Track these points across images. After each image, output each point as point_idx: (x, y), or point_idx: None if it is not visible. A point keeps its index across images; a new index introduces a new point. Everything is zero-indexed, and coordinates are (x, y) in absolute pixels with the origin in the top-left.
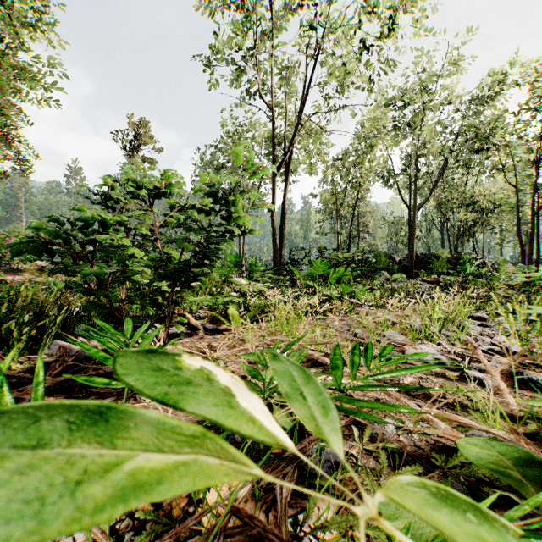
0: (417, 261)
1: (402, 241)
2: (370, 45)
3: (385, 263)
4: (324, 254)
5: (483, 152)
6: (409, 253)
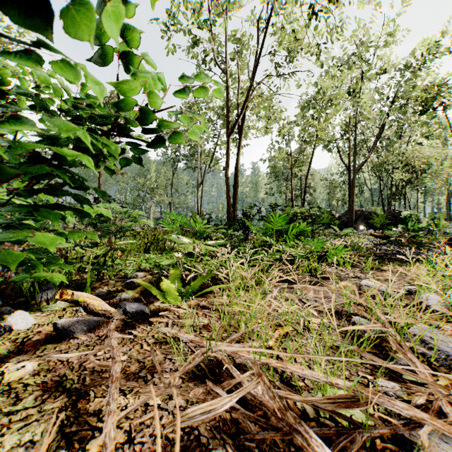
0: (355, 217)
1: (343, 199)
2: (319, 11)
3: (328, 219)
4: (275, 210)
5: (427, 113)
6: (349, 210)
